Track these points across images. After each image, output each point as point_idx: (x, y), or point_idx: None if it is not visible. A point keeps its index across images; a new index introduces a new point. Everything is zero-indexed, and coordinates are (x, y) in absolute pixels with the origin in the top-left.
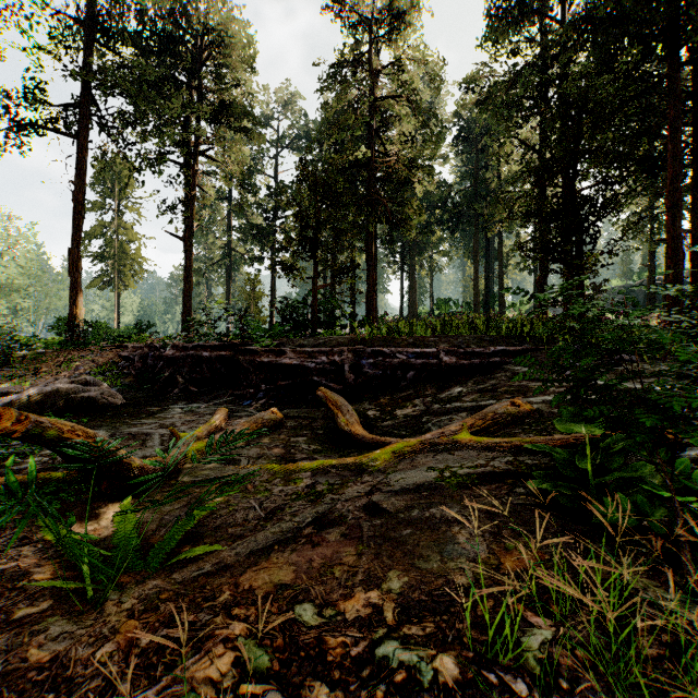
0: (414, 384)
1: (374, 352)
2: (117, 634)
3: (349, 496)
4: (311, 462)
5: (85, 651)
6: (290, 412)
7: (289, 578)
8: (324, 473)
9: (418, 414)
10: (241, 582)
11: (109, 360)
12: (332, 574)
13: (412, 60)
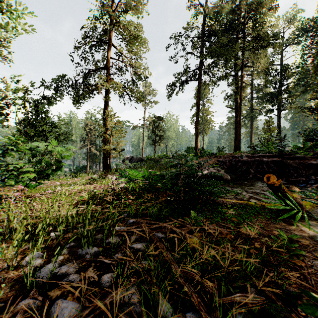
0: None
1: None
2: None
3: None
4: None
5: None
6: None
7: None
8: None
9: None
10: None
11: (213, 162)
12: None
13: None
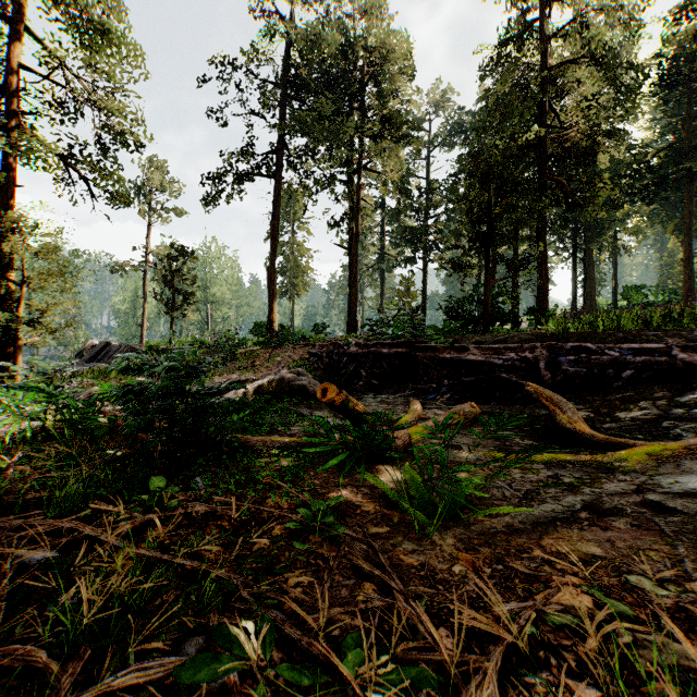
0: (633, 385)
1: (575, 349)
2: (458, 560)
3: (613, 491)
4: (537, 456)
5: (441, 566)
6: (481, 408)
7: (596, 551)
8: (560, 467)
9: (651, 419)
10: (545, 545)
11: (301, 356)
12: (647, 556)
13: (599, 10)
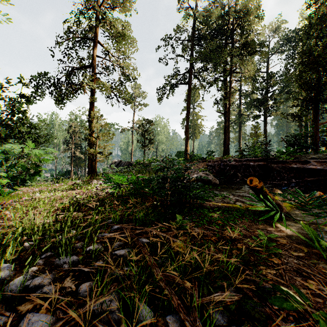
0: None
1: None
2: None
3: None
4: None
5: None
6: None
7: None
8: None
9: None
10: None
11: (203, 166)
12: None
13: None
